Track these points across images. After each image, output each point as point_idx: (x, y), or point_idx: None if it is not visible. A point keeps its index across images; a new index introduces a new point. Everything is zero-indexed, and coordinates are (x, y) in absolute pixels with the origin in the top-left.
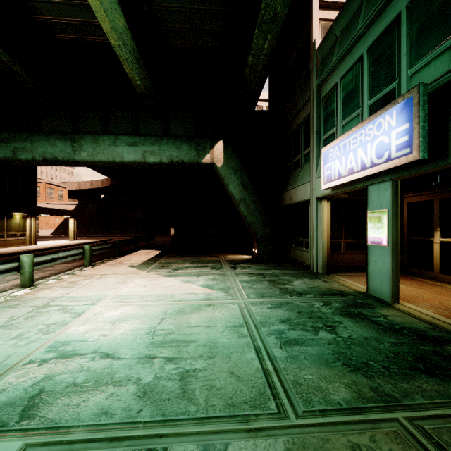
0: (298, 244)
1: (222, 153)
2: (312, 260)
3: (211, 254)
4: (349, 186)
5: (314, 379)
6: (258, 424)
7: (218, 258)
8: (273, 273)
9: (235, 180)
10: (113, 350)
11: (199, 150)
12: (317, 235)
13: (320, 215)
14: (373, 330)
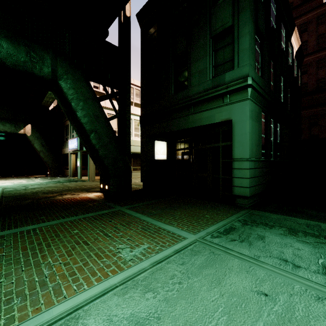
0: (67, 169)
1: (30, 130)
2: (69, 173)
3: (23, 176)
4: (75, 151)
5: (50, 183)
6: (39, 185)
7: (28, 176)
8: (53, 178)
9: (37, 142)
10: (5, 185)
11: (17, 127)
12: (70, 165)
13: (71, 158)
14: (68, 181)
